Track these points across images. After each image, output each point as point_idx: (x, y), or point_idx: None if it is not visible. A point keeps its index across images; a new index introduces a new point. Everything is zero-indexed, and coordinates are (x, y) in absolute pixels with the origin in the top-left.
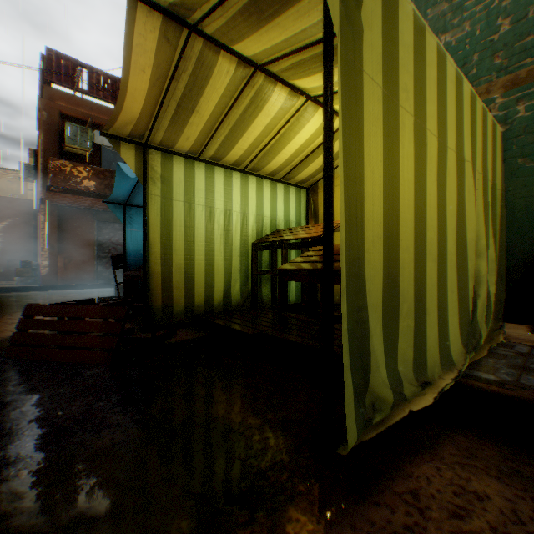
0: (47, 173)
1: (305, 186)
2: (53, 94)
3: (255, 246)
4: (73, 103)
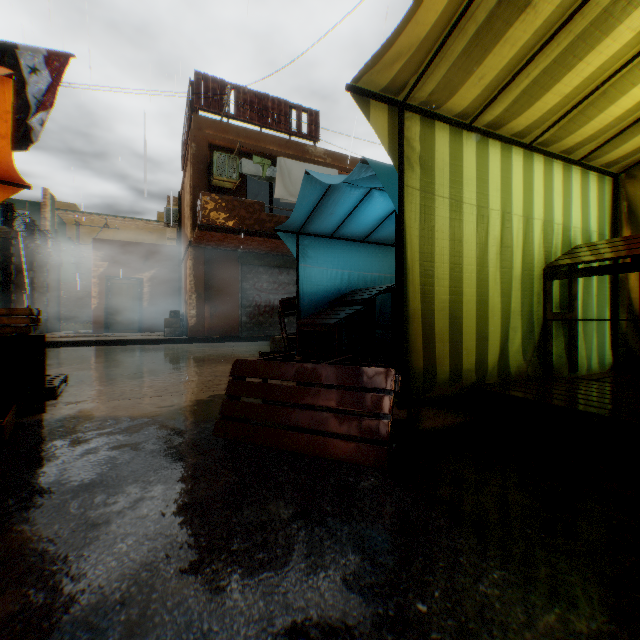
0: (195, 211)
1: (610, 171)
2: (201, 123)
3: (552, 272)
4: (220, 130)
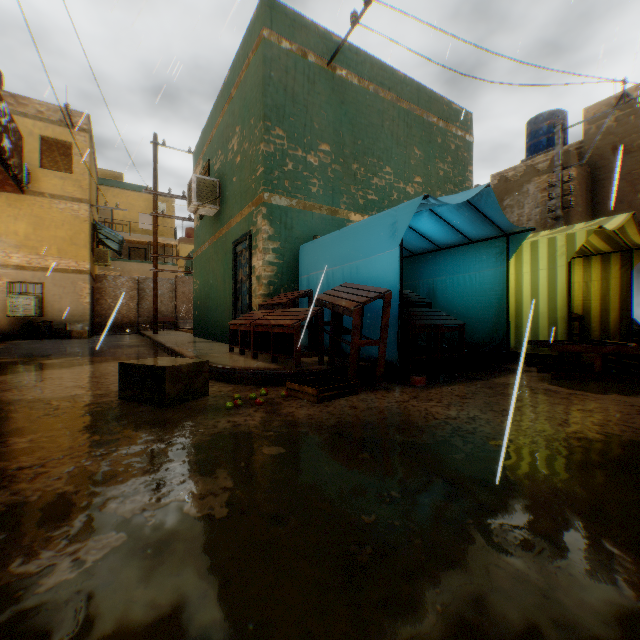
0: None
1: None
2: None
3: None
4: None
